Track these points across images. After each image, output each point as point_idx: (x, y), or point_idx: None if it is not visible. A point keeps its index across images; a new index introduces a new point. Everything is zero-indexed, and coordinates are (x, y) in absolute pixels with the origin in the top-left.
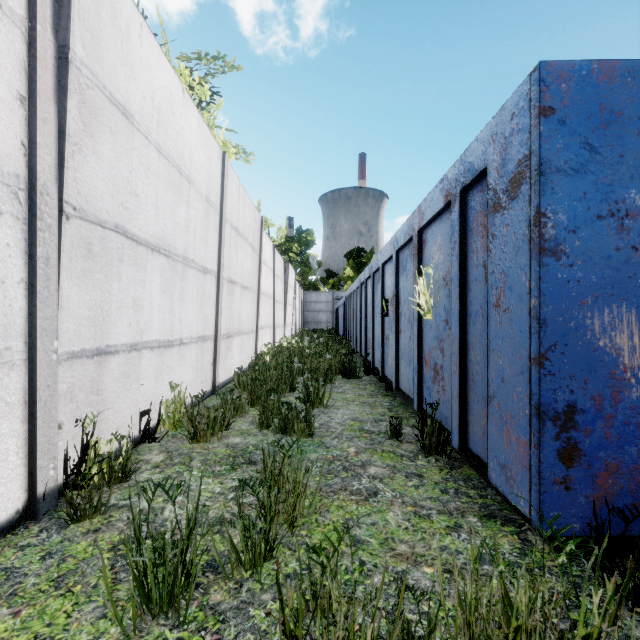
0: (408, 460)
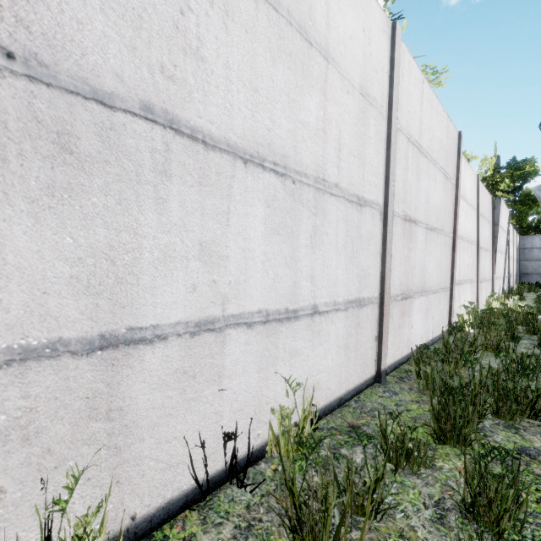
0: None
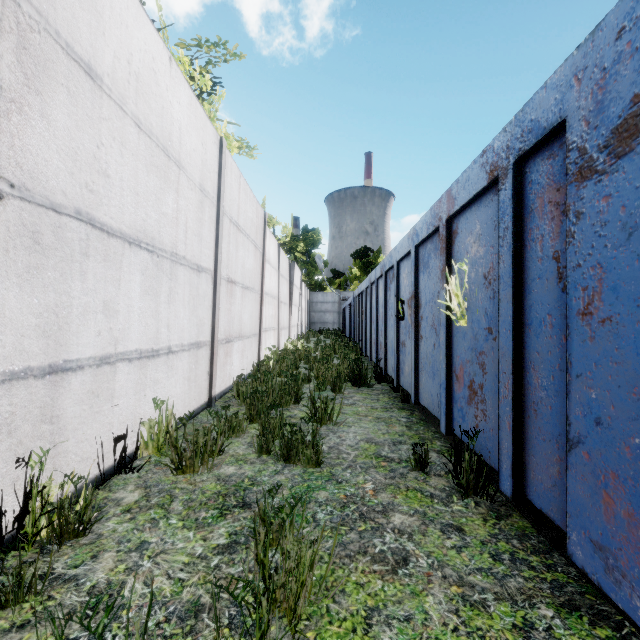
0: (440, 503)
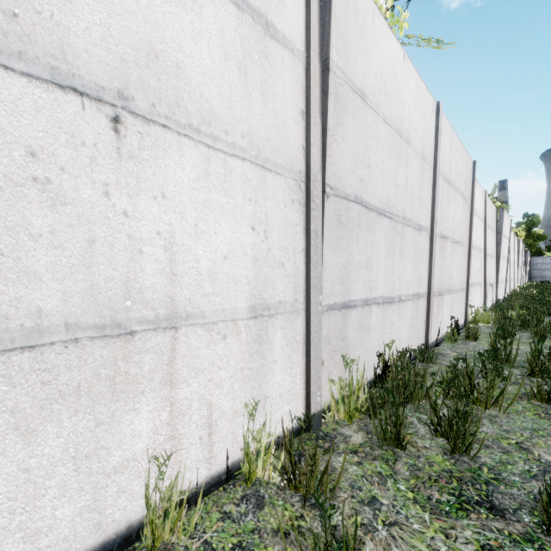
0: None
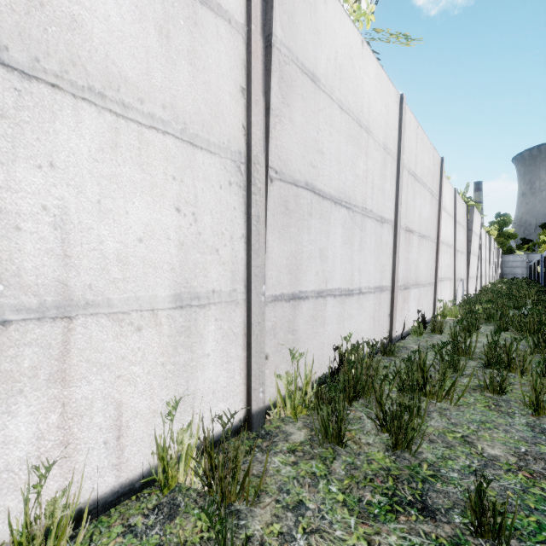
0: None
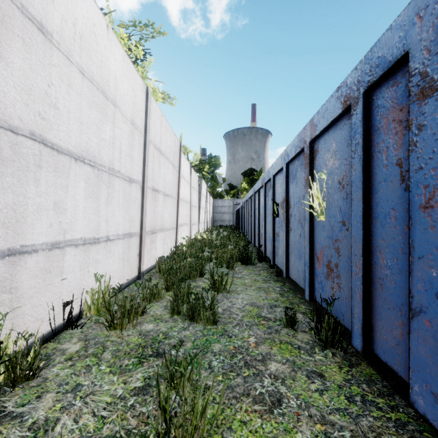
0: (306, 354)
